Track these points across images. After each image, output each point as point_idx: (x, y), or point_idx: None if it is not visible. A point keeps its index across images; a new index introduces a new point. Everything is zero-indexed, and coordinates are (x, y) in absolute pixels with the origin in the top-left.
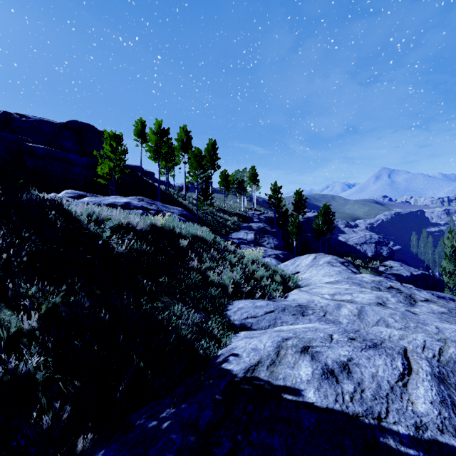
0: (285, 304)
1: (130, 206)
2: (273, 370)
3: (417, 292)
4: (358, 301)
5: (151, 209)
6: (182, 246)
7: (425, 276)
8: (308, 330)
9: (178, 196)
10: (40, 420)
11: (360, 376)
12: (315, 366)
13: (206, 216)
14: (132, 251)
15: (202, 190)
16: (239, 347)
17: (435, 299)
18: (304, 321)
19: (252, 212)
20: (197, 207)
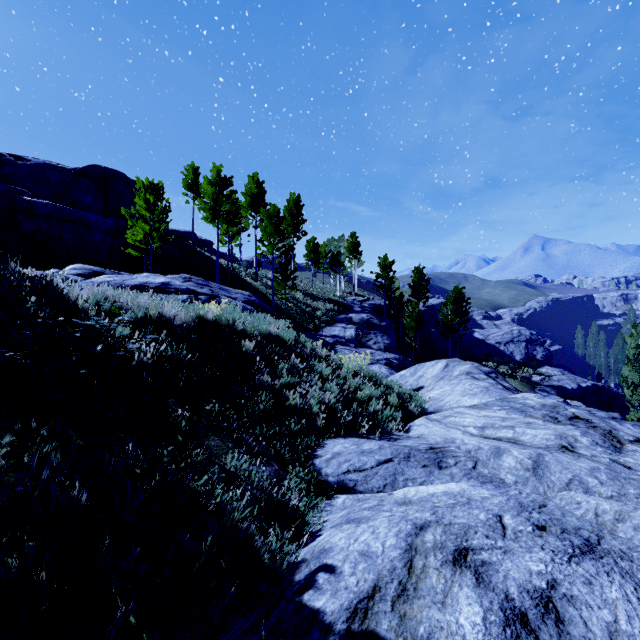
0: (409, 446)
1: (169, 288)
2: (405, 611)
3: (617, 425)
4: (526, 440)
5: (201, 293)
6: (245, 351)
7: (596, 388)
8: (455, 504)
9: (246, 274)
10: None
11: (585, 633)
12: (486, 602)
13: (286, 303)
14: (163, 361)
15: (280, 266)
16: (337, 548)
17: None
18: (442, 478)
19: (352, 298)
20: (273, 291)
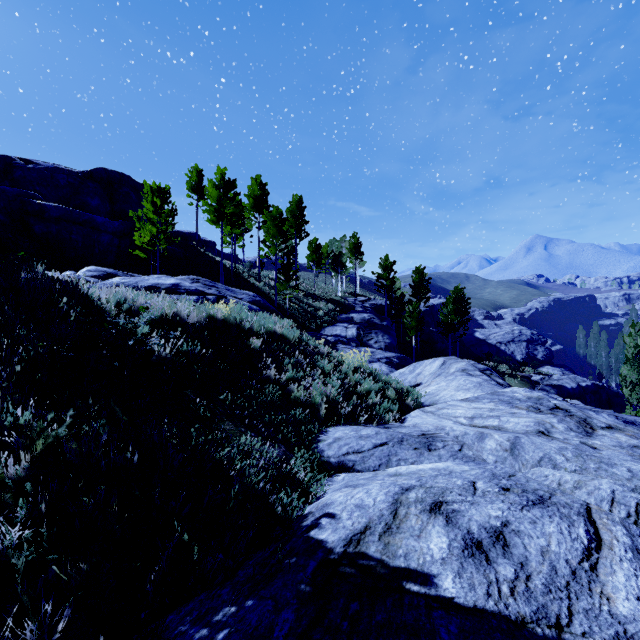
0: (402, 433)
1: (180, 289)
2: (389, 541)
3: (594, 415)
4: (509, 427)
5: (209, 293)
6: (253, 348)
7: (596, 387)
8: (438, 475)
9: (249, 275)
10: (23, 629)
11: (523, 552)
12: (452, 535)
13: (288, 303)
14: (180, 356)
15: (283, 267)
16: (337, 502)
17: (622, 425)
18: (431, 459)
19: (354, 298)
20: (276, 291)
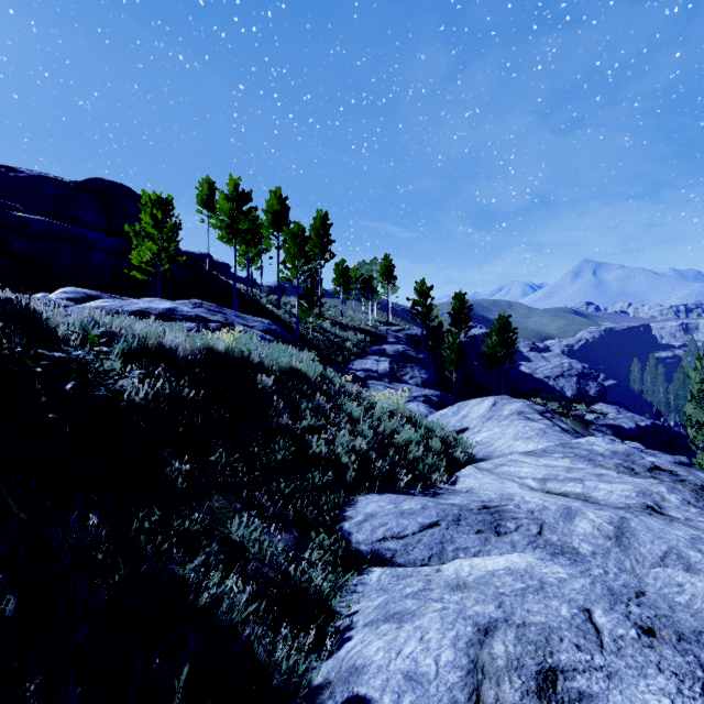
0: (457, 505)
1: (175, 315)
2: None
3: None
4: (600, 497)
5: (213, 320)
6: (261, 388)
7: (656, 427)
8: (525, 590)
9: (267, 301)
10: None
11: None
12: None
13: (312, 333)
14: (160, 400)
15: (306, 292)
16: (372, 667)
17: None
18: (502, 548)
19: (386, 328)
20: (298, 319)
